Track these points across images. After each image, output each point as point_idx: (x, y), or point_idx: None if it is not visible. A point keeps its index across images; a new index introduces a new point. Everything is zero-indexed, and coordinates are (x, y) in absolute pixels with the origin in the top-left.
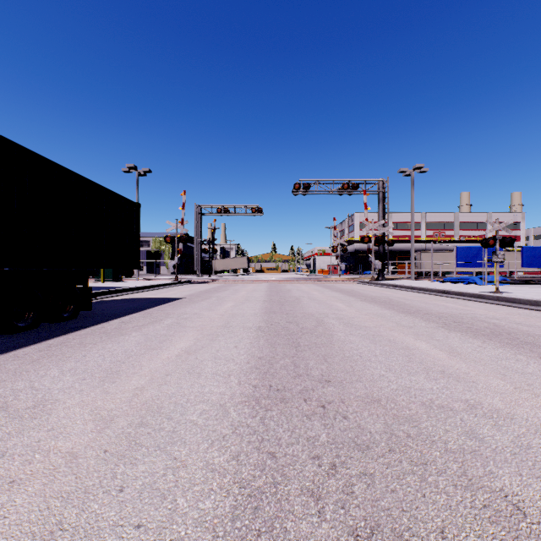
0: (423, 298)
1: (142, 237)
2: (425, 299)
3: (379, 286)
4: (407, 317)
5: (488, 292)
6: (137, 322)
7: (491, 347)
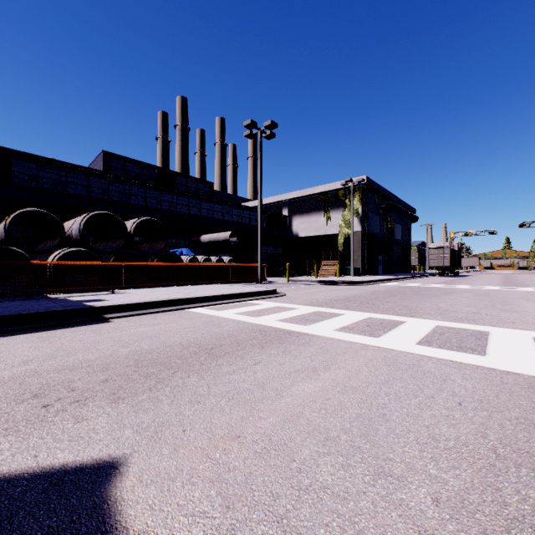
0: None
1: None
2: None
3: None
4: None
5: None
6: (474, 276)
7: None
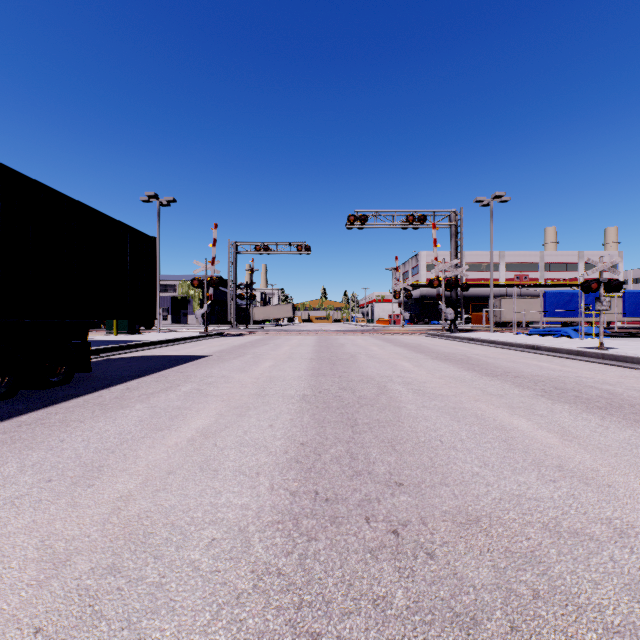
0: (509, 356)
1: (166, 280)
2: (511, 357)
3: (452, 339)
4: (494, 381)
5: (589, 348)
6: (146, 389)
7: (615, 426)
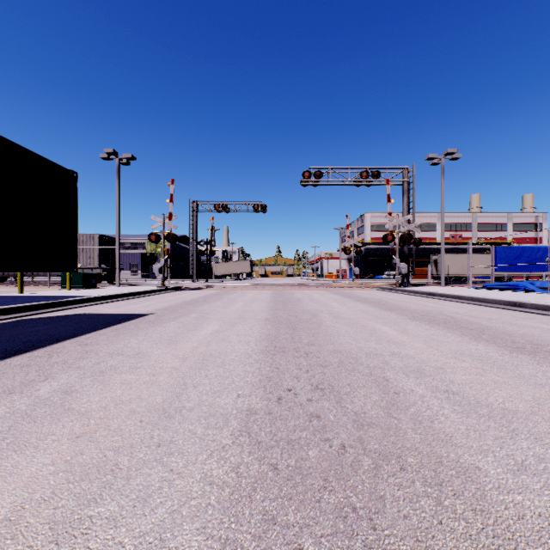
0: (496, 315)
1: (136, 238)
2: (502, 316)
3: (409, 293)
4: (549, 367)
5: None
6: None
7: None
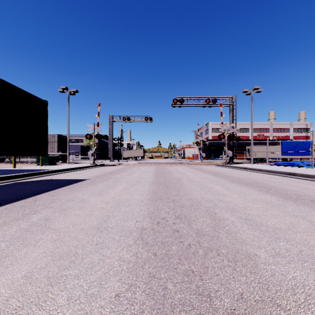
0: (280, 180)
1: (78, 136)
2: (282, 181)
3: (233, 168)
4: (302, 207)
5: None
6: (0, 218)
7: None
